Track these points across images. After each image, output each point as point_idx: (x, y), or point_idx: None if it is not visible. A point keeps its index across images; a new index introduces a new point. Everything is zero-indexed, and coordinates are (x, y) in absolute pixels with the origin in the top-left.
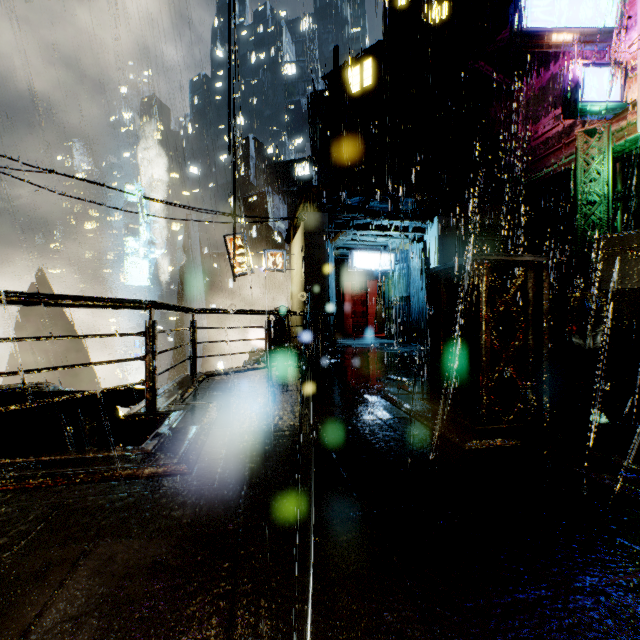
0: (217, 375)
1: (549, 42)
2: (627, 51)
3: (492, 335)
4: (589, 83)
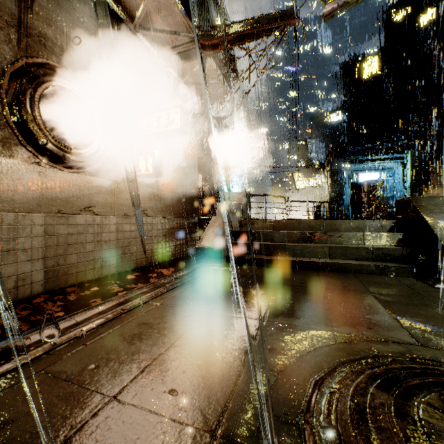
0: None
1: None
2: None
3: (371, 199)
4: None
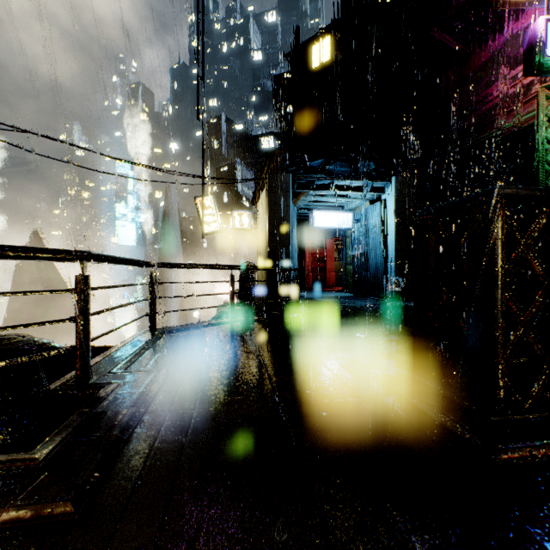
0: (177, 331)
1: None
2: None
3: (506, 293)
4: None
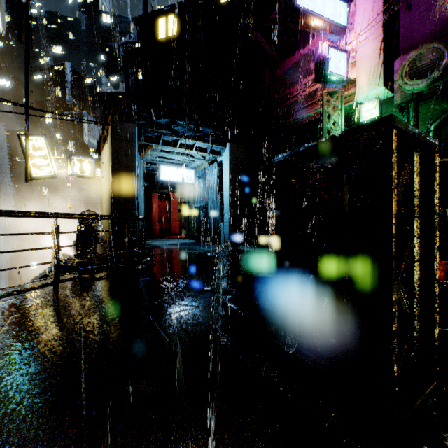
0: None
1: (308, 22)
2: (349, 45)
3: None
4: (331, 59)
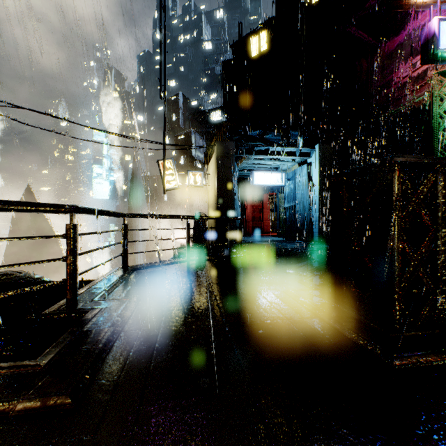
0: (144, 268)
1: (410, 3)
2: None
3: (402, 238)
4: (444, 34)
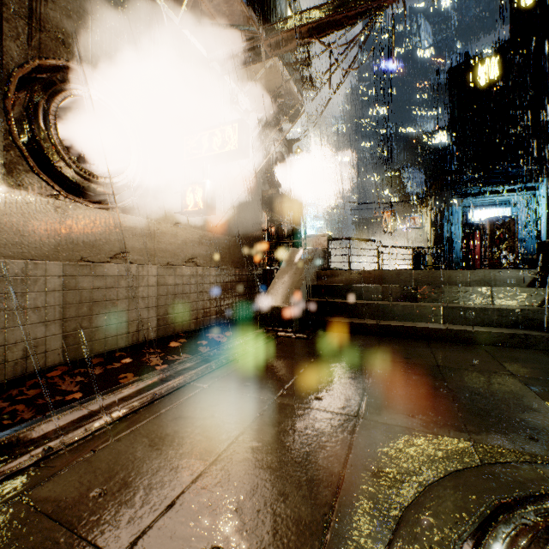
0: None
1: None
2: None
3: (494, 242)
4: None
